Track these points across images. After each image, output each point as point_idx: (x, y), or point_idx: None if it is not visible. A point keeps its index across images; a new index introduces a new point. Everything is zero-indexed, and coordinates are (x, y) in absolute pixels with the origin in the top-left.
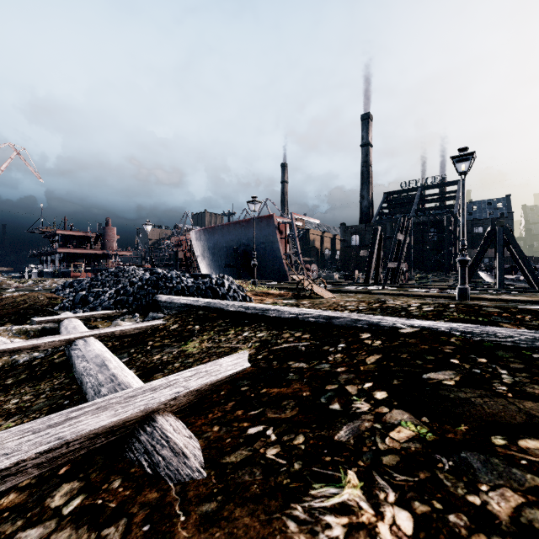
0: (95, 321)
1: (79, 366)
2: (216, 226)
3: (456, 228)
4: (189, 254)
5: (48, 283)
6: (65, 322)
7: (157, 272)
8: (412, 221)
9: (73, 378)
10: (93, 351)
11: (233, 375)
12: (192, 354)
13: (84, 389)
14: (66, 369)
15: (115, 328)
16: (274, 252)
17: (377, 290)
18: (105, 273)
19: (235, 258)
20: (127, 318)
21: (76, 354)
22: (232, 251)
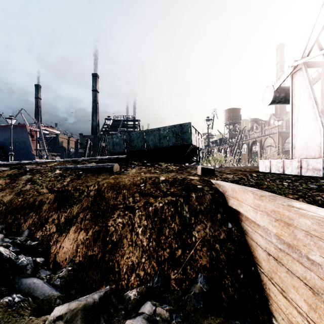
0: None
1: None
2: None
3: None
4: None
5: None
6: None
7: None
8: None
9: None
10: None
11: None
12: None
13: None
14: None
15: None
16: (27, 148)
17: None
18: None
19: None
20: None
21: None
22: None
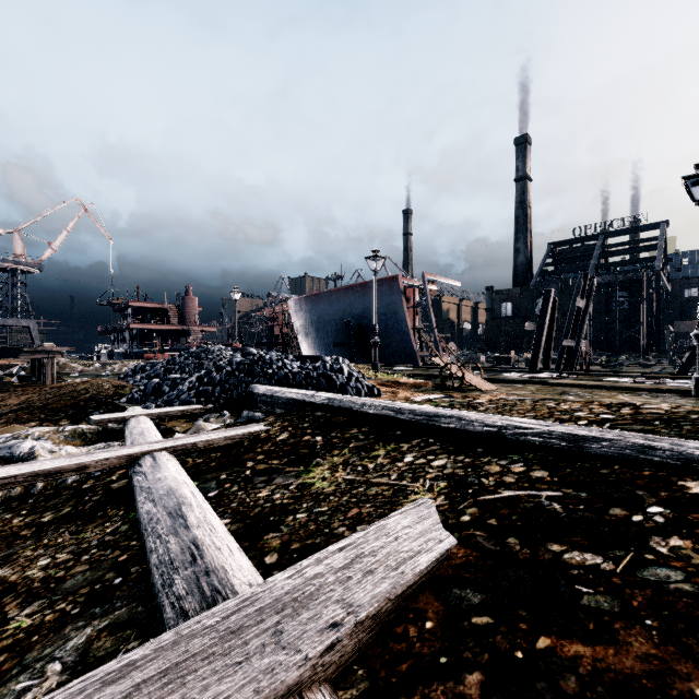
0: (171, 420)
1: (142, 510)
2: (322, 293)
3: (657, 291)
4: (286, 330)
5: (117, 366)
6: (131, 422)
7: (251, 353)
8: None
9: (134, 523)
10: (163, 481)
11: (432, 567)
12: (323, 493)
13: (147, 558)
14: (125, 503)
15: (198, 437)
16: (398, 326)
17: (557, 380)
18: (184, 354)
19: (346, 335)
20: (213, 418)
21: (139, 482)
22: (342, 325)
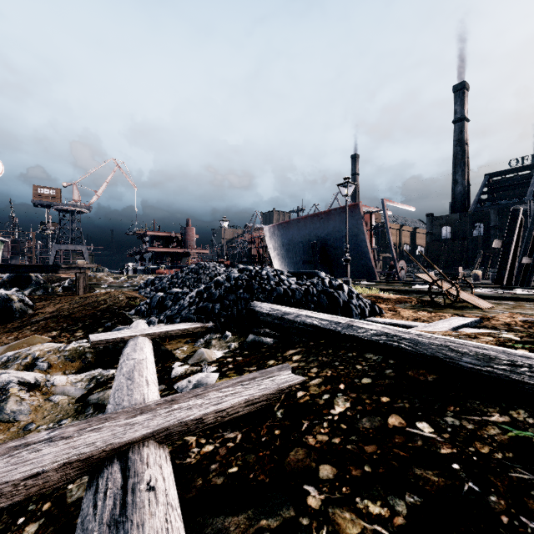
0: (171, 339)
1: None
2: (292, 221)
3: None
4: (261, 251)
5: (136, 279)
6: (127, 346)
7: (247, 268)
8: (531, 205)
9: None
10: None
11: None
12: None
13: None
14: None
15: (204, 400)
16: (358, 246)
17: None
18: (185, 270)
19: (313, 254)
20: (214, 339)
21: None
22: (308, 246)
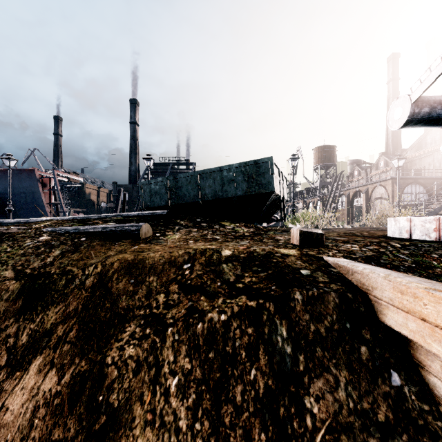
0: None
1: None
2: None
3: None
4: None
5: None
6: None
7: None
8: None
9: None
10: None
11: None
12: None
13: None
14: None
15: None
16: (36, 201)
17: None
18: None
19: None
20: None
21: None
22: None
